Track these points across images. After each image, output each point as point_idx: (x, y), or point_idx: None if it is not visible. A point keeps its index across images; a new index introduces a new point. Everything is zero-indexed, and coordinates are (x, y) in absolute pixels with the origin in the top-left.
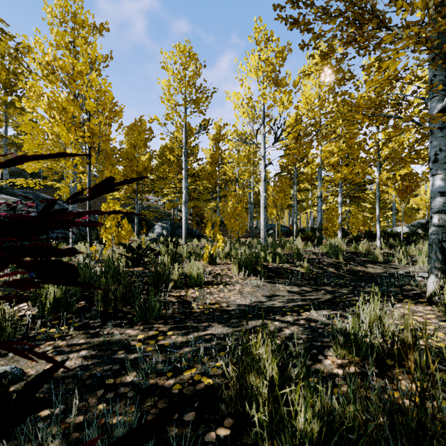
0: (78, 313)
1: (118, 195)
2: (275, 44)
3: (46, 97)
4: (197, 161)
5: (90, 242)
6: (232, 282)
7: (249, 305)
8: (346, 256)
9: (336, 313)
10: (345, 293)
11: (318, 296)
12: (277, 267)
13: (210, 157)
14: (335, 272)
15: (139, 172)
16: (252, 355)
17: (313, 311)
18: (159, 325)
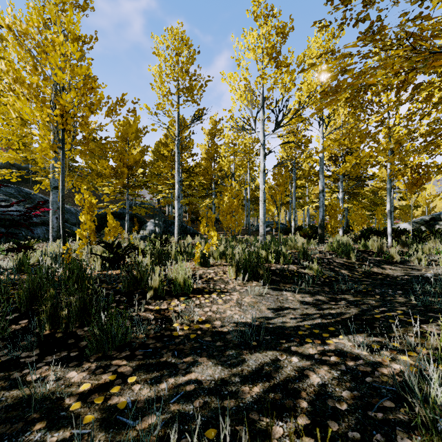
0: (10, 339)
1: (108, 190)
2: (276, 17)
3: (3, 65)
4: (192, 156)
5: (63, 239)
6: (228, 289)
7: (251, 324)
8: (358, 256)
9: (377, 340)
10: (375, 305)
11: (340, 310)
12: (282, 269)
13: (206, 152)
14: (349, 275)
15: (130, 166)
16: (264, 440)
17: (345, 340)
18: (120, 362)
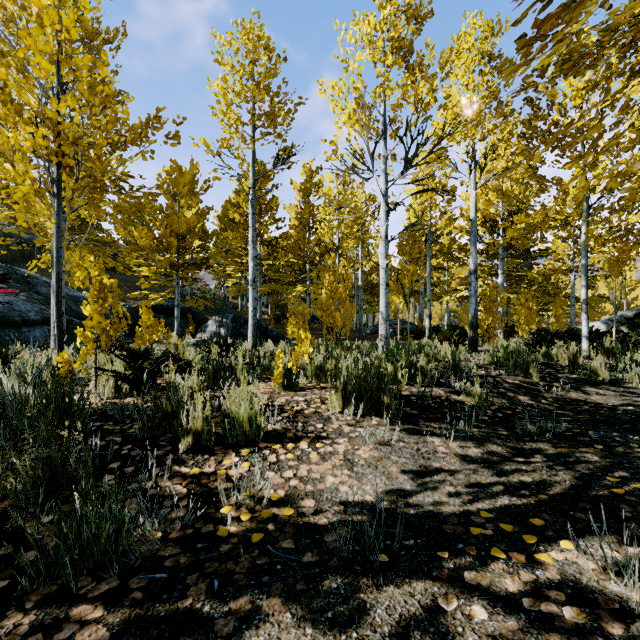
0: None
1: (147, 271)
2: None
3: None
4: (276, 222)
5: (59, 345)
6: (329, 433)
7: (374, 507)
8: (540, 372)
9: None
10: (602, 466)
11: (539, 475)
12: (420, 394)
13: (296, 217)
14: (533, 405)
15: (181, 235)
16: None
17: (584, 559)
18: (89, 611)
